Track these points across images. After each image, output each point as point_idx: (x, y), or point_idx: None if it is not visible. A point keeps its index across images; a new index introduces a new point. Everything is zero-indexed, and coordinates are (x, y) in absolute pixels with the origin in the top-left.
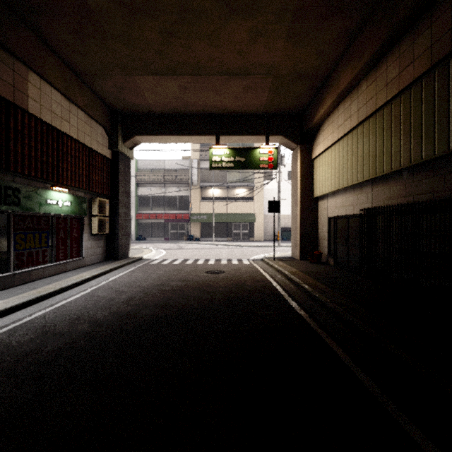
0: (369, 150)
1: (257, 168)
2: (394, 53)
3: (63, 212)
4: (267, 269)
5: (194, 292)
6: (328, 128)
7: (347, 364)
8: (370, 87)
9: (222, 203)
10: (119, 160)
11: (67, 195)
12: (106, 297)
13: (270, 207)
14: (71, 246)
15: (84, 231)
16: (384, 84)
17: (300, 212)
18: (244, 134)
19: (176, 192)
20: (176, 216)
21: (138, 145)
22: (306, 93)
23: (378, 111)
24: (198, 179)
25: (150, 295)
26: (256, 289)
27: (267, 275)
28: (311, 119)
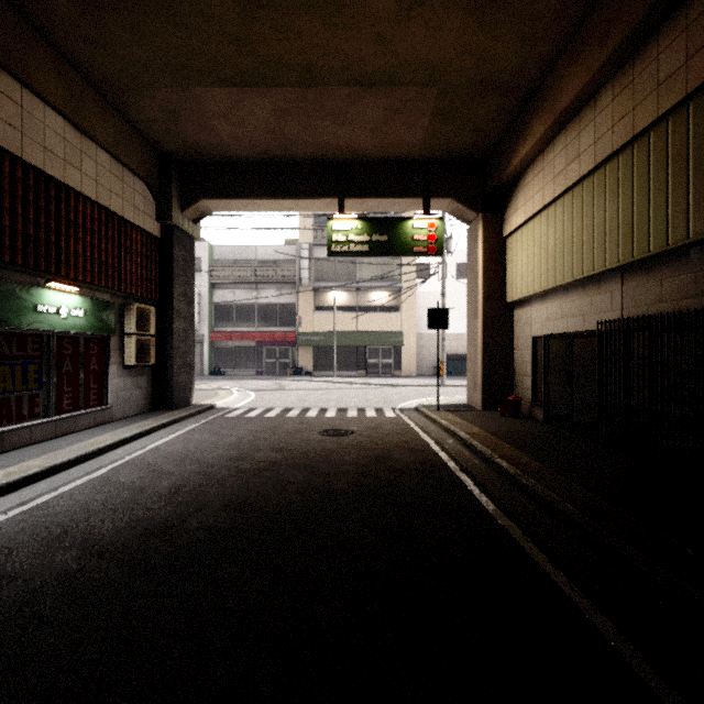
0: (617, 212)
1: (409, 253)
2: (675, 23)
3: (70, 327)
4: (427, 427)
5: (297, 475)
6: (533, 180)
7: (641, 675)
8: (621, 97)
9: (348, 315)
10: (173, 240)
11: (77, 297)
12: (133, 485)
13: (432, 319)
14: (87, 386)
15: (111, 360)
16: (652, 86)
17: (483, 329)
18: (386, 195)
19: (276, 297)
20: (274, 336)
21: (207, 215)
22: (495, 120)
23: (638, 140)
24: (310, 275)
25: (215, 481)
26: (412, 467)
27: (428, 439)
28: (504, 166)
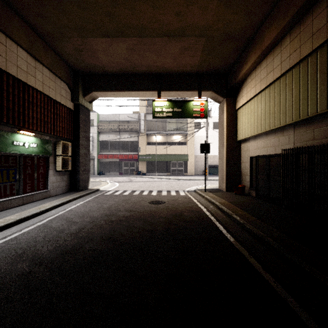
0: (292, 97)
1: (191, 117)
2: (321, 4)
3: (30, 152)
4: (200, 199)
5: (138, 223)
6: (251, 82)
7: None
8: (294, 41)
9: (162, 147)
10: (79, 111)
11: (33, 138)
12: (58, 228)
13: (202, 148)
14: (38, 180)
15: (49, 168)
16: (309, 35)
17: (226, 153)
18: (180, 90)
19: (128, 138)
20: (128, 156)
21: (95, 99)
22: (232, 54)
23: (302, 61)
24: (144, 128)
25: (98, 226)
26: (193, 219)
27: (201, 206)
28: (236, 75)
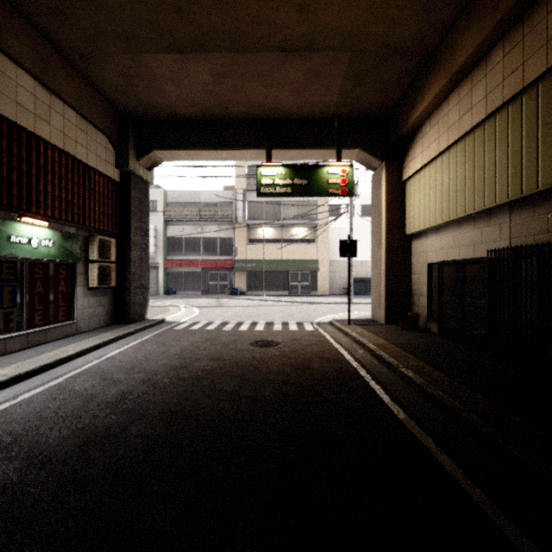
0: (506, 155)
1: (324, 194)
2: None
3: (41, 255)
4: (340, 339)
5: (229, 383)
6: (429, 132)
7: None
8: (511, 55)
9: (275, 247)
10: (130, 184)
11: (47, 230)
12: (85, 393)
13: (343, 249)
14: (56, 304)
15: (77, 283)
16: (541, 42)
17: (386, 257)
18: (305, 147)
19: (216, 232)
20: (215, 263)
21: (158, 164)
22: (397, 82)
23: (527, 91)
24: (244, 215)
25: (158, 388)
26: (329, 376)
27: (342, 350)
28: (404, 121)
